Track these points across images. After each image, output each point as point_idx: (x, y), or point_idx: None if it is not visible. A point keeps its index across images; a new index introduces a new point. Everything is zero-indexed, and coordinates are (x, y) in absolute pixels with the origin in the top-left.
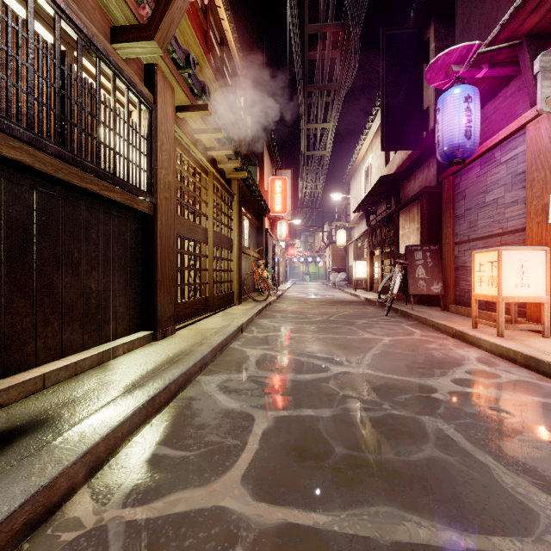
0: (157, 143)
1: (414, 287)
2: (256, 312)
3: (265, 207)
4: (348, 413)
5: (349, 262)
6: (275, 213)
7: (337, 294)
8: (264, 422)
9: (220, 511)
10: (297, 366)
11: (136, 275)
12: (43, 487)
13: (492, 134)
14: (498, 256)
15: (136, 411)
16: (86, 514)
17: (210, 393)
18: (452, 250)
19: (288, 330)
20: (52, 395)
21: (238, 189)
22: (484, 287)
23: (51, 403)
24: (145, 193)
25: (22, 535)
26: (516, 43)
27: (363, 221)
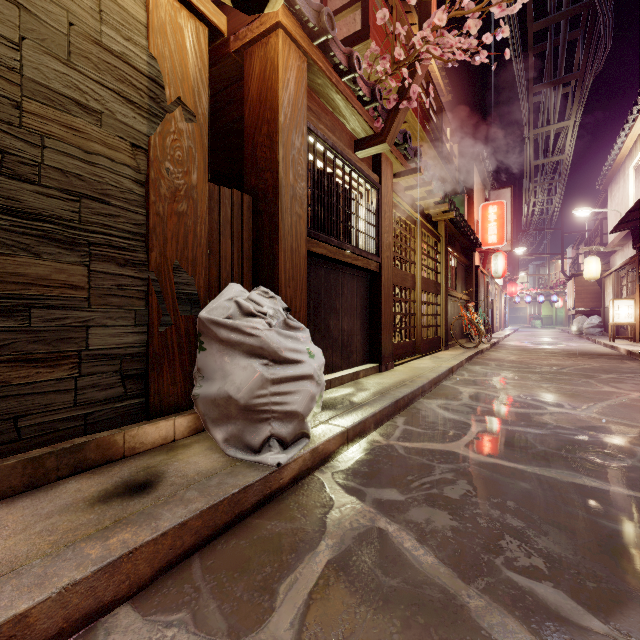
0: (382, 214)
1: None
2: (466, 358)
3: (475, 242)
4: (556, 434)
5: (607, 300)
6: (487, 246)
7: (583, 344)
8: (479, 427)
9: (453, 452)
10: (511, 403)
11: (366, 319)
12: (363, 421)
13: None
14: None
15: (390, 405)
16: (380, 440)
17: (432, 408)
18: None
19: (504, 376)
20: (337, 391)
21: (445, 230)
22: None
23: (340, 394)
24: (375, 256)
25: (358, 438)
26: None
27: (630, 242)
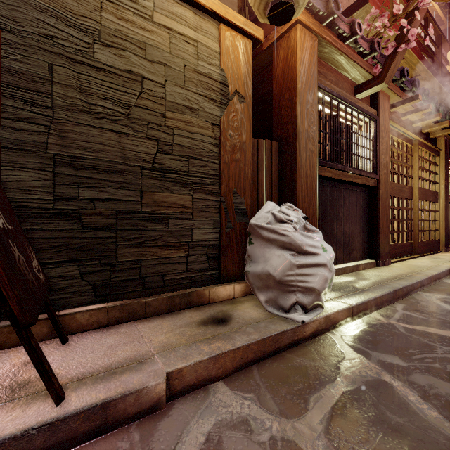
0: (379, 140)
1: None
2: None
3: None
4: None
5: None
6: None
7: None
8: None
9: None
10: None
11: (365, 224)
12: (365, 302)
13: None
14: None
15: (389, 293)
16: (381, 319)
17: (432, 300)
18: None
19: None
20: (340, 278)
21: (445, 144)
22: None
23: (343, 281)
24: (373, 174)
25: (361, 314)
26: None
27: None
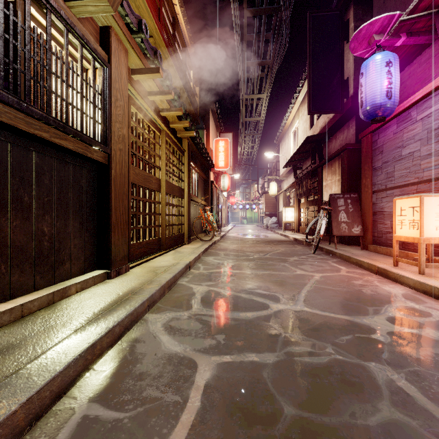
0: (112, 98)
1: (337, 230)
2: (203, 250)
3: (211, 163)
4: (292, 359)
5: (280, 208)
6: (218, 168)
7: (270, 234)
8: (207, 370)
9: None
10: (239, 303)
11: (91, 218)
12: None
13: (407, 97)
14: (419, 202)
15: (71, 363)
16: None
17: (155, 333)
18: (370, 197)
19: (230, 266)
20: None
21: (188, 147)
22: (405, 230)
23: None
24: (99, 143)
25: None
26: (434, 11)
27: (291, 175)
